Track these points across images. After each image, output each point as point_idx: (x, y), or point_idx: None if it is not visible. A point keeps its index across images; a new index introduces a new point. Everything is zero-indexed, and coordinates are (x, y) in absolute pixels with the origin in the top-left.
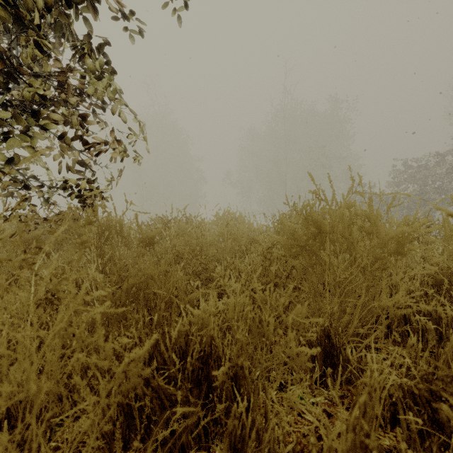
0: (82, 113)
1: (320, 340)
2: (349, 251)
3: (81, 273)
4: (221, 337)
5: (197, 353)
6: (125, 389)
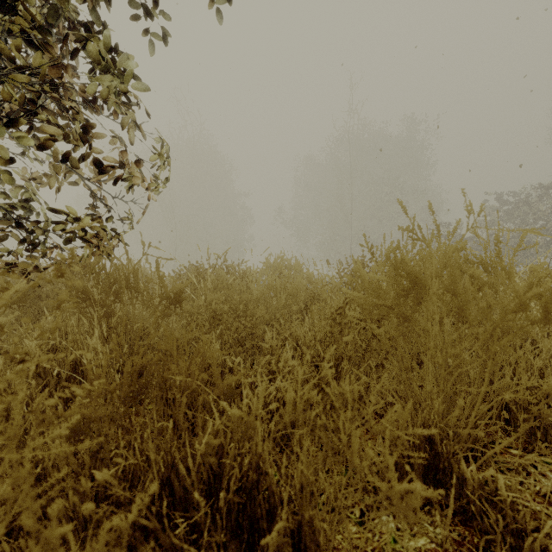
0: (84, 124)
1: (418, 446)
2: (456, 314)
3: (42, 359)
4: (273, 453)
5: (236, 482)
6: None
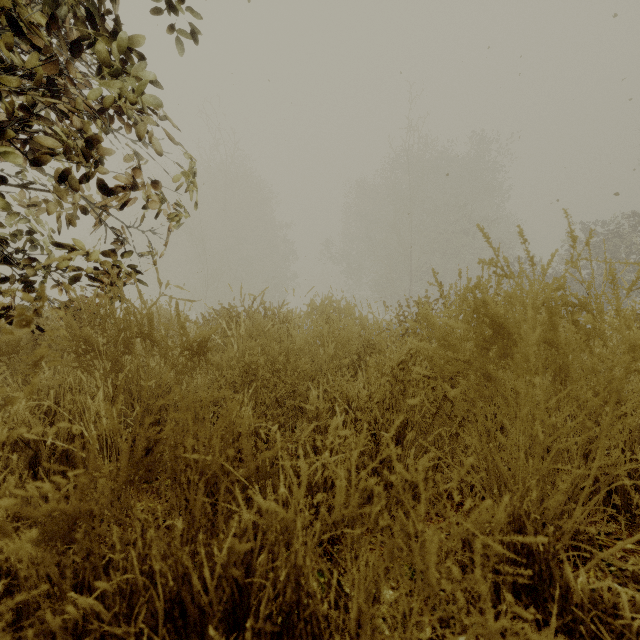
0: (89, 137)
1: (507, 543)
2: (552, 371)
3: None
4: (318, 561)
5: (268, 604)
6: None
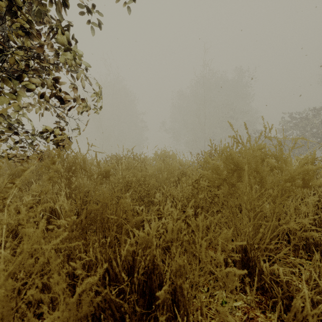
0: (55, 78)
1: (239, 253)
2: (260, 183)
3: (46, 206)
4: (161, 255)
5: (142, 269)
6: (77, 318)
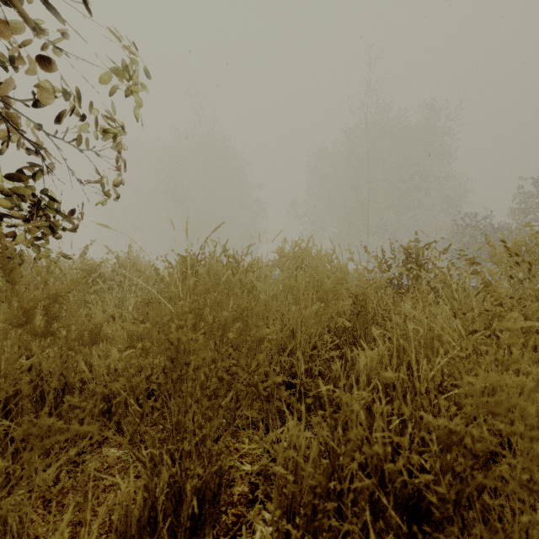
0: None
1: None
2: None
3: None
4: None
5: None
6: None
